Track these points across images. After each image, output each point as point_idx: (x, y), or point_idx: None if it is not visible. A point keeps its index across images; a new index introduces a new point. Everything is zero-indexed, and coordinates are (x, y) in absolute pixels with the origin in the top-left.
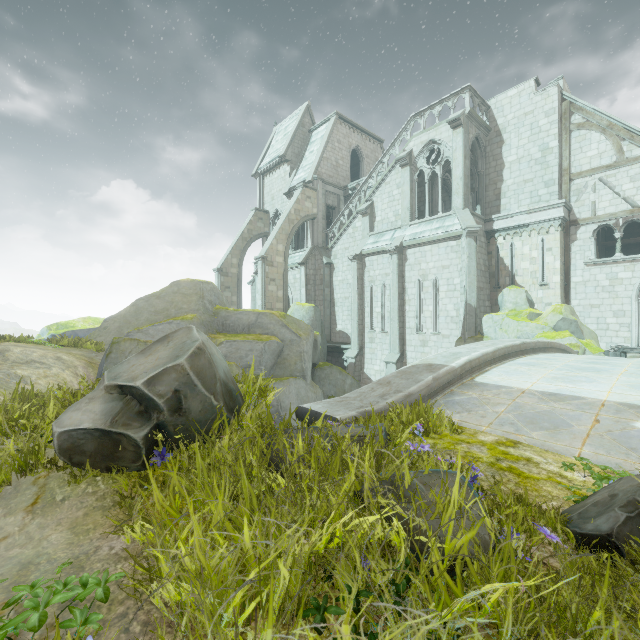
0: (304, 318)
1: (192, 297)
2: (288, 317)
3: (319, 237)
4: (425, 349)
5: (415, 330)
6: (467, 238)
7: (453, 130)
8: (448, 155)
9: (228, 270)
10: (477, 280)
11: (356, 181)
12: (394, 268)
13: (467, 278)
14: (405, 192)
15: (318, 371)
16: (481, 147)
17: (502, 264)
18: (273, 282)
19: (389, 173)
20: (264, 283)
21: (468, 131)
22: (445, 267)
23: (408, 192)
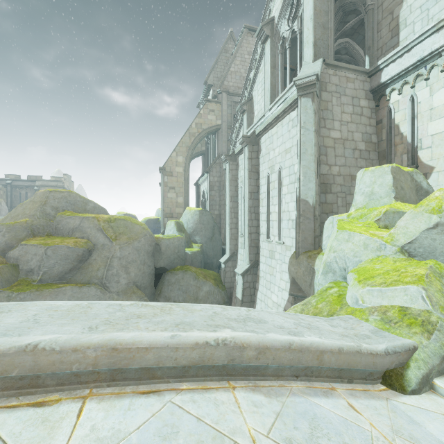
0: (188, 221)
1: (36, 204)
2: (120, 221)
3: (223, 146)
4: (272, 262)
5: (266, 237)
6: (301, 99)
7: None
8: None
9: None
10: (343, 164)
11: None
12: (246, 163)
13: (301, 160)
14: (267, 71)
15: (169, 275)
16: None
17: (397, 134)
18: (172, 190)
19: (261, 58)
20: (163, 191)
21: None
22: (287, 151)
23: (268, 70)
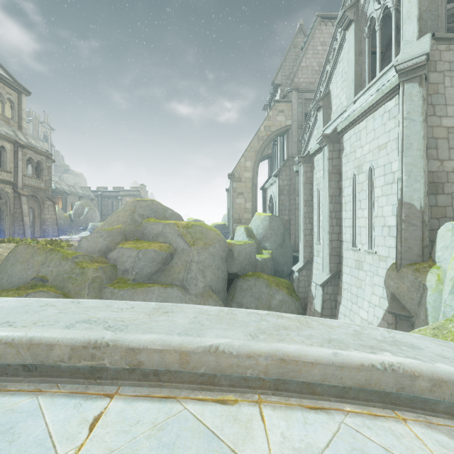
0: (258, 227)
1: (127, 212)
2: (196, 227)
3: (293, 147)
4: (359, 273)
5: (350, 245)
6: (403, 85)
7: None
8: None
9: None
10: None
11: None
12: (325, 164)
13: (403, 157)
14: (350, 60)
15: (241, 281)
16: None
17: None
18: (241, 195)
19: (341, 47)
20: (231, 197)
21: None
22: (381, 147)
23: (352, 58)
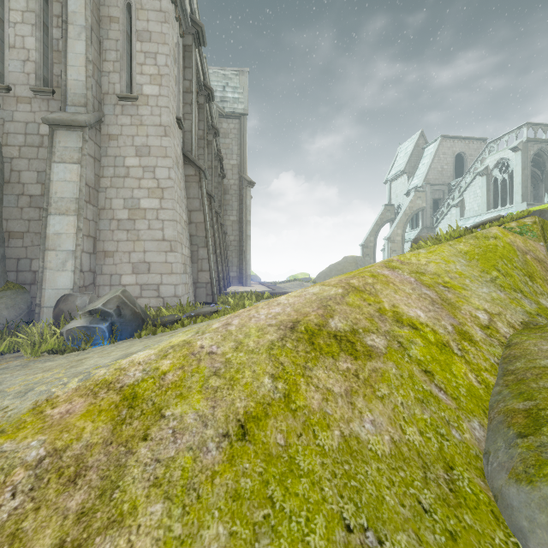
0: None
1: (352, 264)
2: None
3: (427, 221)
4: None
5: None
6: None
7: (514, 153)
8: (513, 167)
9: (368, 244)
10: None
11: (456, 180)
12: None
13: None
14: (483, 192)
15: None
16: (546, 154)
17: None
18: (394, 252)
19: (474, 179)
20: (389, 253)
21: (527, 151)
22: None
23: (485, 192)
